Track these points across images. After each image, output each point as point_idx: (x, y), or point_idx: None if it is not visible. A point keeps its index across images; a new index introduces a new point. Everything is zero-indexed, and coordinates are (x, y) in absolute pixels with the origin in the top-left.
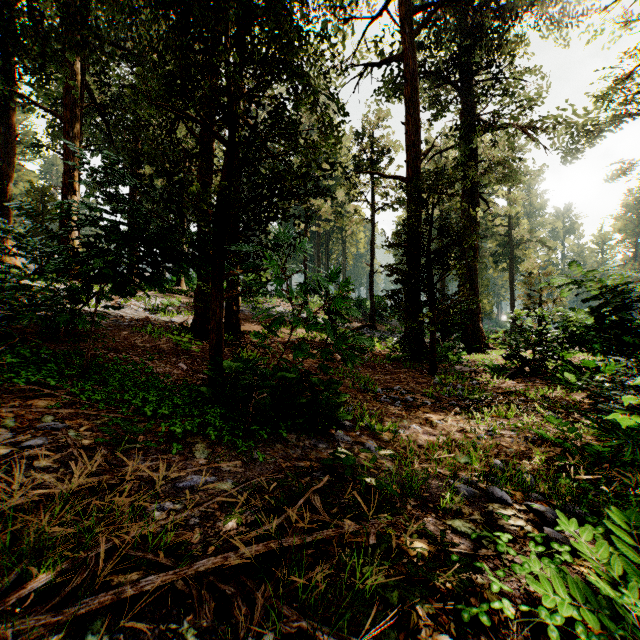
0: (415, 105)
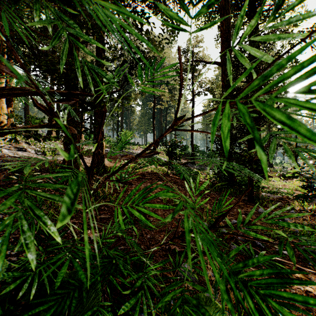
0: (227, 12)
